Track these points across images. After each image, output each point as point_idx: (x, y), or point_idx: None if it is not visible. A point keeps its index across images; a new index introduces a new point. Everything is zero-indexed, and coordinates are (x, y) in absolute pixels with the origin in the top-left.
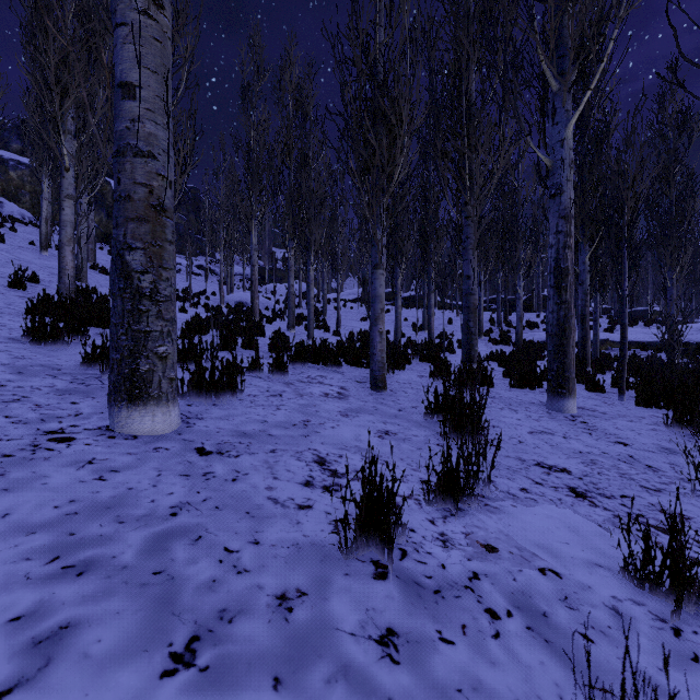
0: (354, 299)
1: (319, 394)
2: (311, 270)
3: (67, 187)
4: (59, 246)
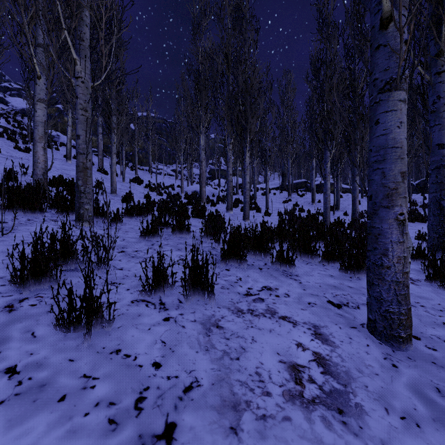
0: (275, 187)
1: (280, 380)
2: (246, 157)
3: (39, 92)
4: (33, 143)
